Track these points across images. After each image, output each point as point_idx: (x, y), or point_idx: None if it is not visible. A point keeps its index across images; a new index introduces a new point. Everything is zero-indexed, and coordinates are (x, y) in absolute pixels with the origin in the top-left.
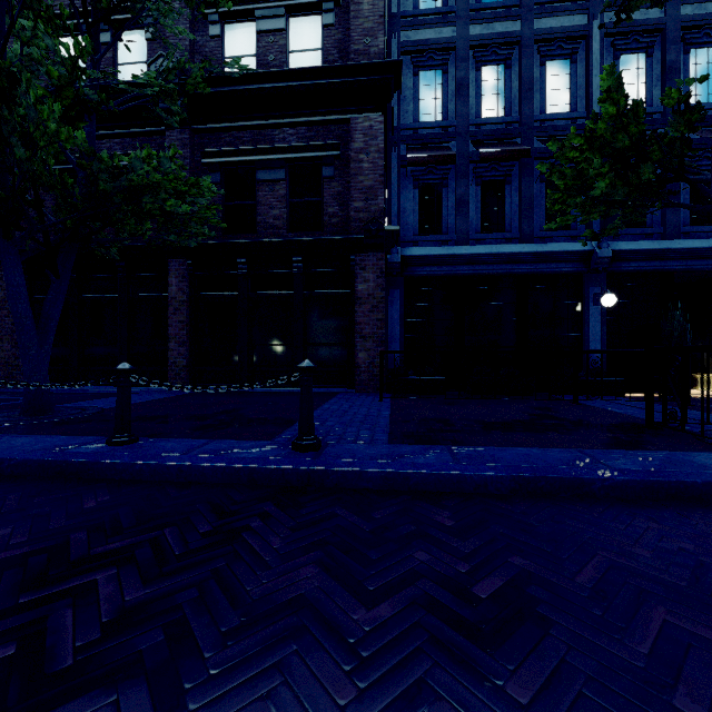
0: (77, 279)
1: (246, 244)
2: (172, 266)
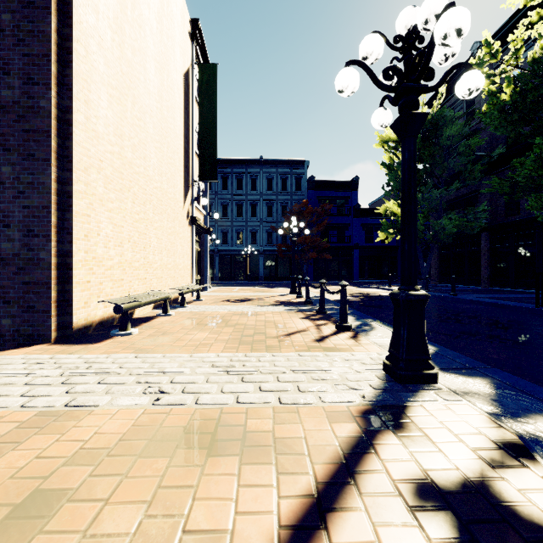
0: (452, 244)
1: (510, 222)
2: (482, 236)
